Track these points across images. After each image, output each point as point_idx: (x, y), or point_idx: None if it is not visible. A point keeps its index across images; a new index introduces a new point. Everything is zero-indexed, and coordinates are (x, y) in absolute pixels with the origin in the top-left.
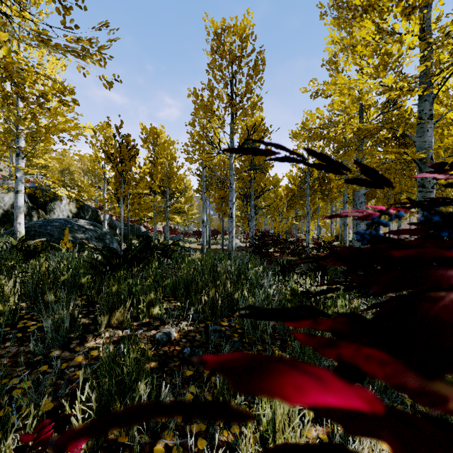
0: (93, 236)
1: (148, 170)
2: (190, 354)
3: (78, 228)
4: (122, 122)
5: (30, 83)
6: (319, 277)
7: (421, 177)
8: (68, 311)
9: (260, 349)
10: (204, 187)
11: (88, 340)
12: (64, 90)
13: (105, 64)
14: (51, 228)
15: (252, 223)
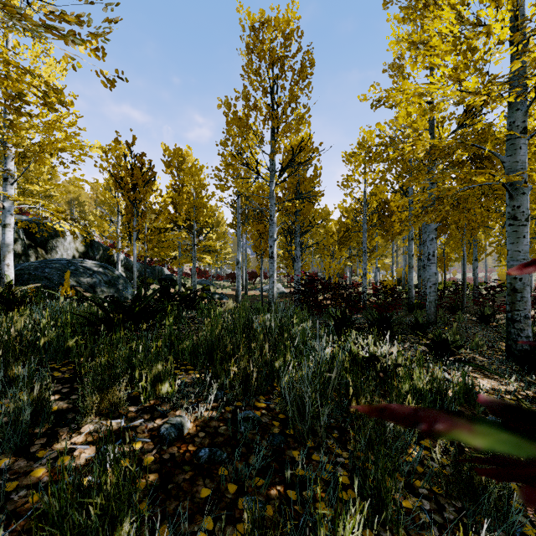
0: (102, 280)
1: (170, 199)
2: (209, 459)
3: (83, 270)
4: (134, 137)
5: (1, 77)
6: (387, 338)
7: (512, 206)
8: (34, 393)
9: (310, 446)
10: (239, 221)
11: (60, 437)
12: (47, 87)
13: (104, 55)
14: (49, 271)
15: (297, 264)
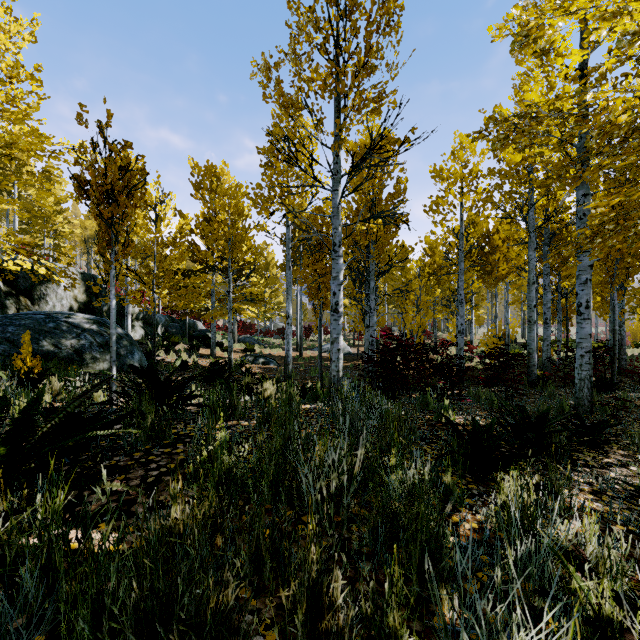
0: (94, 342)
1: (188, 226)
2: None
3: (68, 328)
4: (108, 114)
5: None
6: None
7: None
8: None
9: None
10: (289, 259)
11: None
12: None
13: None
14: (14, 330)
15: (371, 319)
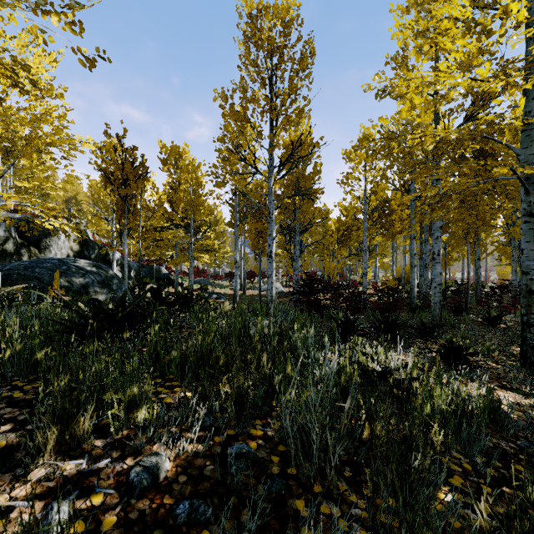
0: (95, 280)
1: (165, 196)
2: (188, 518)
3: (76, 270)
4: (125, 130)
5: None
6: (401, 349)
7: (528, 202)
8: None
9: (317, 491)
10: (236, 219)
11: None
12: (14, 64)
13: (82, 30)
14: (40, 271)
15: (297, 264)
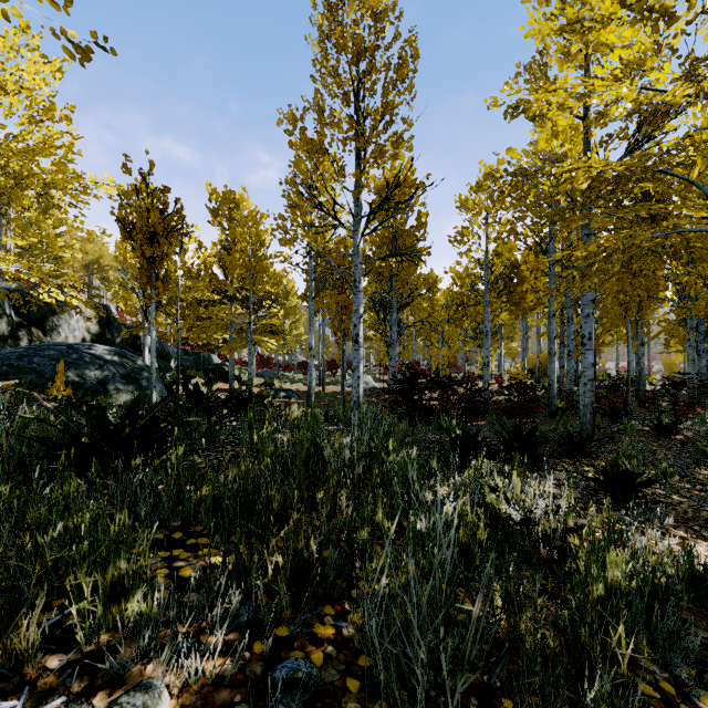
0: (117, 373)
1: (212, 258)
2: None
3: (90, 360)
4: (151, 164)
5: None
6: (551, 485)
7: None
8: None
9: None
10: (311, 290)
11: None
12: None
13: (69, 3)
14: (40, 361)
15: (393, 351)
